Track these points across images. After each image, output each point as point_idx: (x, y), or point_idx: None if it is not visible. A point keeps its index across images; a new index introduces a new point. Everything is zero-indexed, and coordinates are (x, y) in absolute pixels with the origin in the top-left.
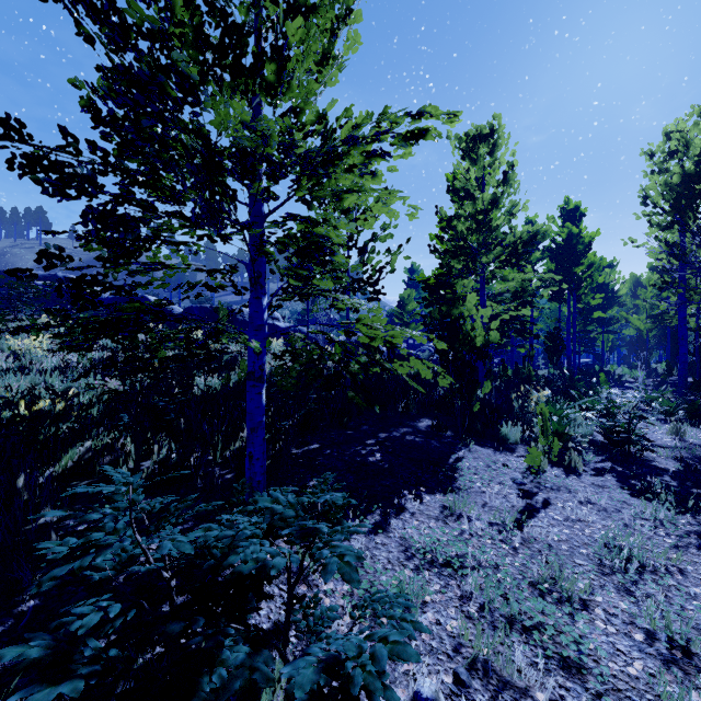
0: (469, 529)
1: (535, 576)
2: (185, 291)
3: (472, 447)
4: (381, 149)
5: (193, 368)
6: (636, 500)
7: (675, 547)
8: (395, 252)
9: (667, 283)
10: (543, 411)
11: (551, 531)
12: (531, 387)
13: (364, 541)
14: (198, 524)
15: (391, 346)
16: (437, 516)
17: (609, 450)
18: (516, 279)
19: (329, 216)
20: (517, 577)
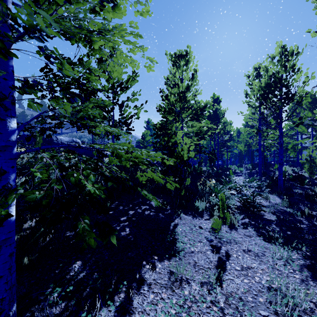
0: (189, 294)
1: None
2: None
3: (181, 216)
4: None
5: None
6: (268, 243)
7: (302, 281)
8: (139, 107)
9: (259, 130)
10: (222, 197)
11: (241, 287)
12: (206, 179)
13: None
14: None
15: (134, 163)
16: (166, 284)
17: (244, 211)
18: (197, 126)
19: None
20: None
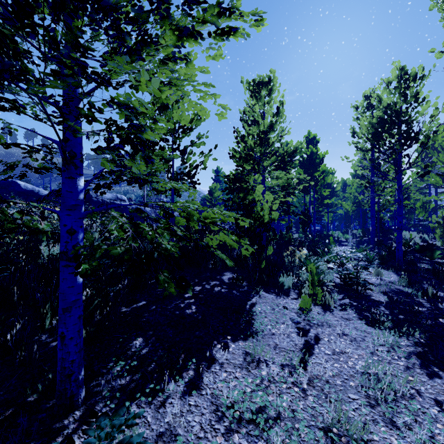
0: (267, 374)
1: (324, 420)
2: (4, 171)
3: (261, 294)
4: (193, 26)
5: (36, 240)
6: (371, 328)
7: (407, 368)
8: (207, 154)
9: (369, 183)
10: (312, 269)
11: (328, 370)
12: (296, 248)
13: (178, 405)
14: (2, 412)
15: (204, 224)
16: (241, 364)
17: (345, 290)
18: (284, 178)
19: (124, 68)
20: (311, 424)
